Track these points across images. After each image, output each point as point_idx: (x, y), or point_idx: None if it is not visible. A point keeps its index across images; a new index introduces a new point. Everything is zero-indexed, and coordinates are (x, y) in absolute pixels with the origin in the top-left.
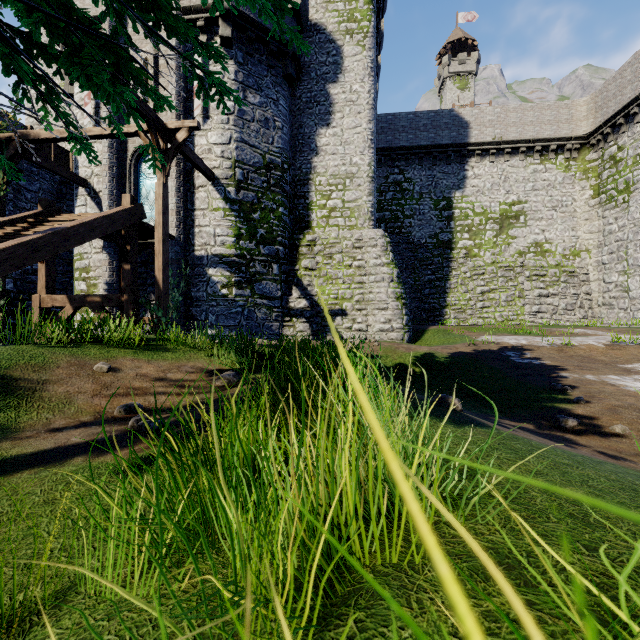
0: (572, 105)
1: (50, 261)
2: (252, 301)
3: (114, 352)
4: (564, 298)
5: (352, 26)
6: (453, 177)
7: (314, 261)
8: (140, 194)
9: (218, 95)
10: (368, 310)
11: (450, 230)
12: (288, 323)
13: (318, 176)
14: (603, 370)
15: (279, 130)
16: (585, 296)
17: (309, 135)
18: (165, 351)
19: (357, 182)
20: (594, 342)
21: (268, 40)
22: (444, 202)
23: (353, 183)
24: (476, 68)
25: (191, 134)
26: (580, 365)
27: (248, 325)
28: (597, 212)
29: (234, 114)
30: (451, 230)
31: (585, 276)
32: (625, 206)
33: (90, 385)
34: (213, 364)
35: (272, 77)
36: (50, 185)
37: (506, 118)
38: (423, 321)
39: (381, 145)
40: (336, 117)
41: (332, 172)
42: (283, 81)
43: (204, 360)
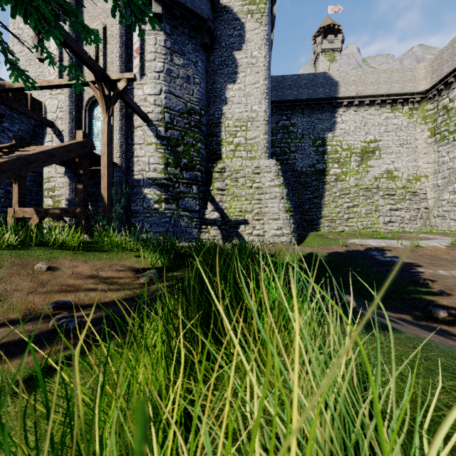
0: (414, 69)
1: (22, 182)
2: (177, 213)
3: (56, 253)
4: (409, 211)
5: (252, 8)
6: (326, 122)
7: (224, 183)
8: (93, 133)
9: (133, 15)
10: (264, 220)
11: (324, 161)
12: (204, 230)
13: (227, 120)
14: (450, 266)
15: (198, 85)
16: (424, 210)
17: (220, 89)
18: (101, 252)
19: (256, 124)
20: (437, 244)
21: (189, 17)
22: (320, 141)
23: (253, 125)
24: (341, 46)
25: (131, 87)
26: (431, 262)
27: (174, 231)
28: (433, 148)
29: (163, 72)
30: (325, 161)
31: (424, 195)
32: (455, 143)
33: (28, 283)
34: (140, 263)
35: (192, 45)
36: (27, 127)
37: (365, 79)
38: (304, 228)
39: (273, 99)
40: (240, 76)
41: (237, 117)
42: (201, 48)
43: (133, 260)
